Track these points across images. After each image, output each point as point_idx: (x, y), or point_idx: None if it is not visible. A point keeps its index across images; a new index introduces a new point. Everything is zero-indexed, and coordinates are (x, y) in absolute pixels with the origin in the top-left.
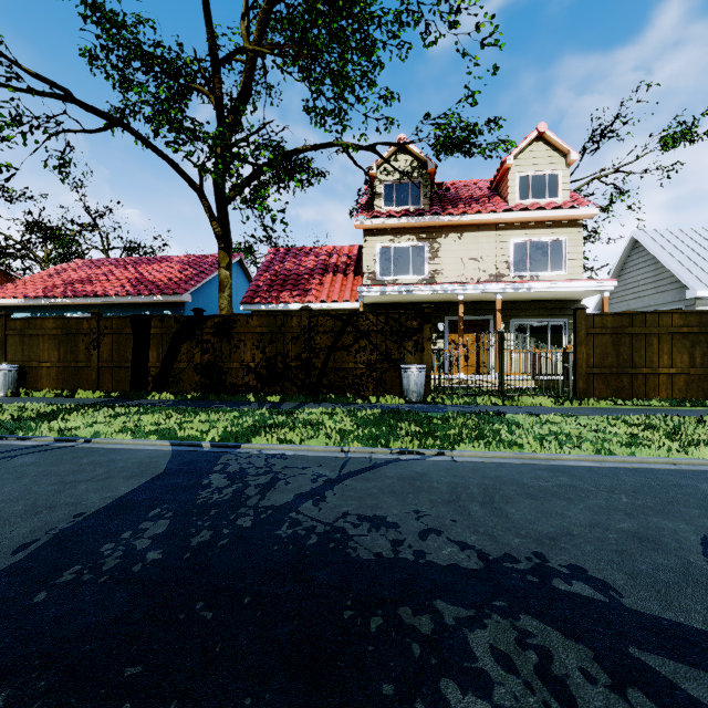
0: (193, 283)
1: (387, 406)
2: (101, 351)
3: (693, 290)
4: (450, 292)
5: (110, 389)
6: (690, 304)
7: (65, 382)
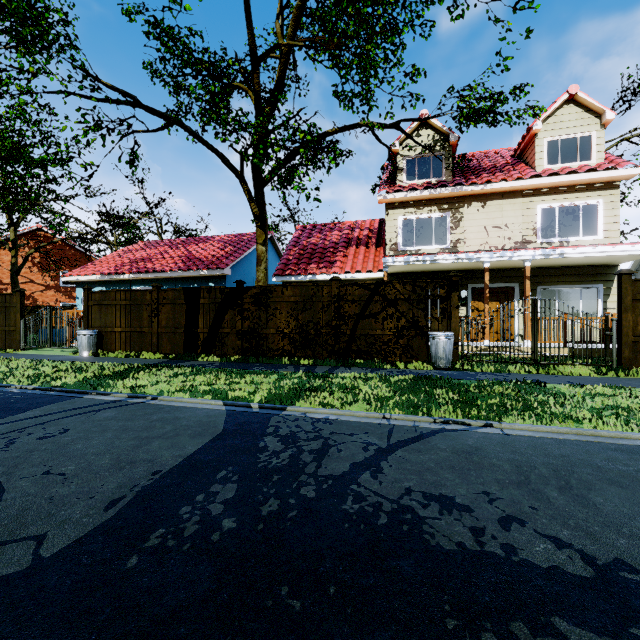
0: (232, 259)
1: (416, 372)
2: (160, 318)
3: None
4: (475, 260)
5: (167, 351)
6: None
7: (132, 344)
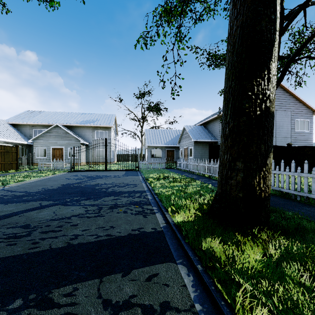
0: None
1: None
2: None
3: None
4: None
5: None
6: None
7: None
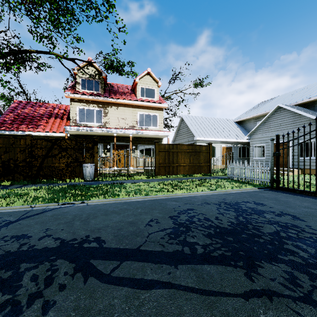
0: None
1: (74, 183)
2: None
3: (196, 137)
4: (110, 132)
5: None
6: (195, 142)
7: None
